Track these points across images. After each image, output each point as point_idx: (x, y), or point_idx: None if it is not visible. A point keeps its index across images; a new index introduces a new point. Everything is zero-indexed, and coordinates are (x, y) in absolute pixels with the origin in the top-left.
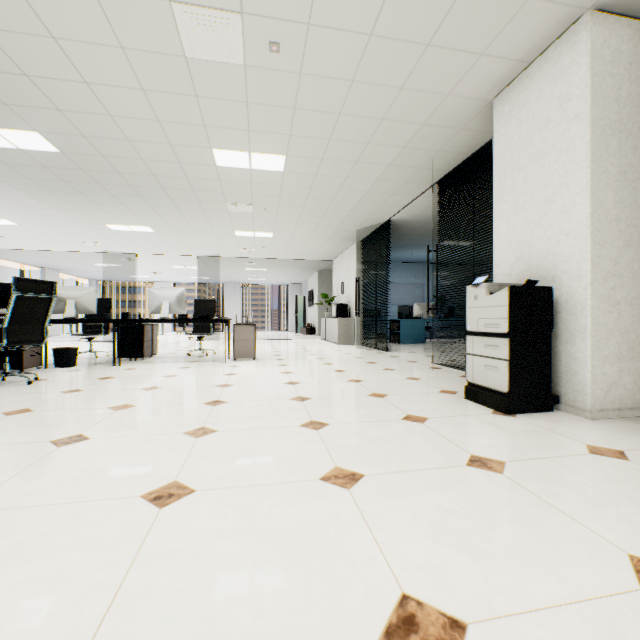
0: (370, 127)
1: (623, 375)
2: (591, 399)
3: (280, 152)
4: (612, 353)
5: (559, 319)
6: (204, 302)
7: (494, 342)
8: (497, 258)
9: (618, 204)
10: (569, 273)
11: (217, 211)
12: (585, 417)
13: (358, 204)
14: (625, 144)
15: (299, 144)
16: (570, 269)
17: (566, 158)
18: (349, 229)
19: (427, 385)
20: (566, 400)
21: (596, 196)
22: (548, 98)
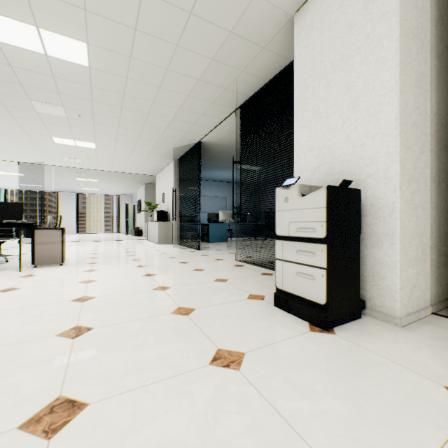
0: (178, 22)
1: (419, 277)
2: (400, 305)
3: (78, 36)
4: (413, 256)
5: (364, 223)
6: (8, 205)
7: (308, 248)
8: (298, 165)
9: (416, 110)
10: (376, 176)
11: (22, 109)
12: (395, 324)
13: (173, 121)
14: (420, 53)
15: (100, 28)
16: (377, 172)
17: (372, 59)
18: (167, 147)
19: (235, 288)
20: (372, 305)
21: (403, 97)
22: (352, 2)
